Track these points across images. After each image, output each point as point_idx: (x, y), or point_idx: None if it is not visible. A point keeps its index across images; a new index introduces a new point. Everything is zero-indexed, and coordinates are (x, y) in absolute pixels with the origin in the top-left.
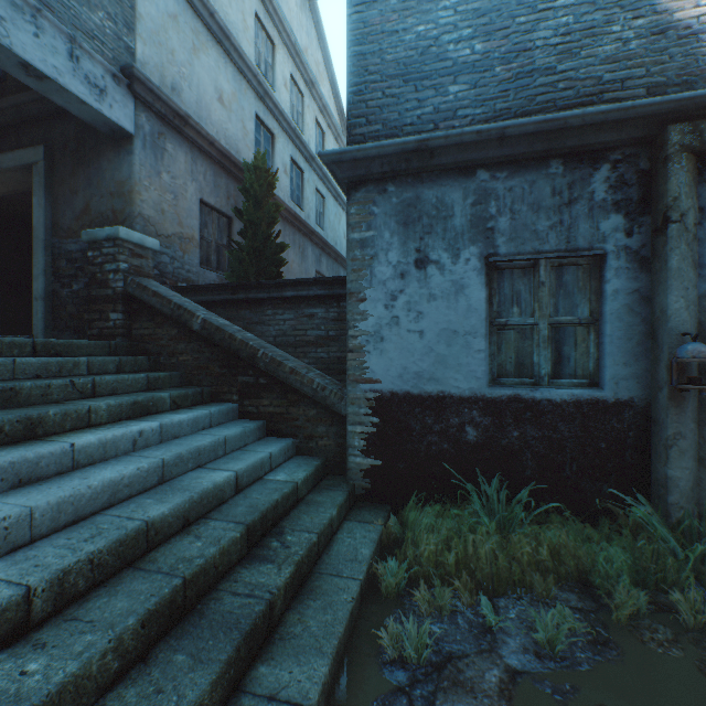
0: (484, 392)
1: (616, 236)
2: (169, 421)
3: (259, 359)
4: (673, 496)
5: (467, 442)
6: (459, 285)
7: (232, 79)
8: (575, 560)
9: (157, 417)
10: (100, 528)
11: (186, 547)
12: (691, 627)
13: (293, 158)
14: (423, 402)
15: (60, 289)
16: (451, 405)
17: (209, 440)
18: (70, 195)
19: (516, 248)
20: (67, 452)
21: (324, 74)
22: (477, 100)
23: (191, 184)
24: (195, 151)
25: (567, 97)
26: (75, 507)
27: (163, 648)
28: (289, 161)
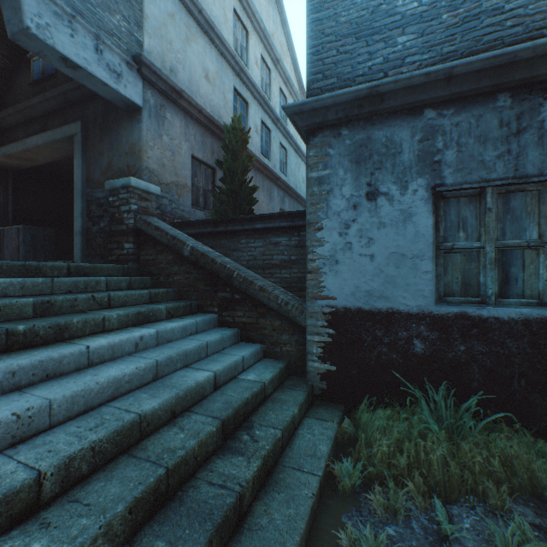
0: (431, 309)
1: None
2: (163, 329)
3: (234, 278)
4: None
5: (414, 354)
6: (407, 213)
7: (215, 61)
8: (528, 474)
9: (155, 325)
10: (103, 419)
11: (171, 438)
12: None
13: (263, 120)
14: (373, 316)
15: (92, 226)
16: (400, 320)
17: (194, 345)
18: (98, 157)
19: (463, 178)
20: (84, 353)
21: (287, 53)
22: (424, 47)
23: (184, 144)
24: (188, 118)
25: (515, 33)
26: (86, 400)
27: (147, 532)
28: (259, 123)
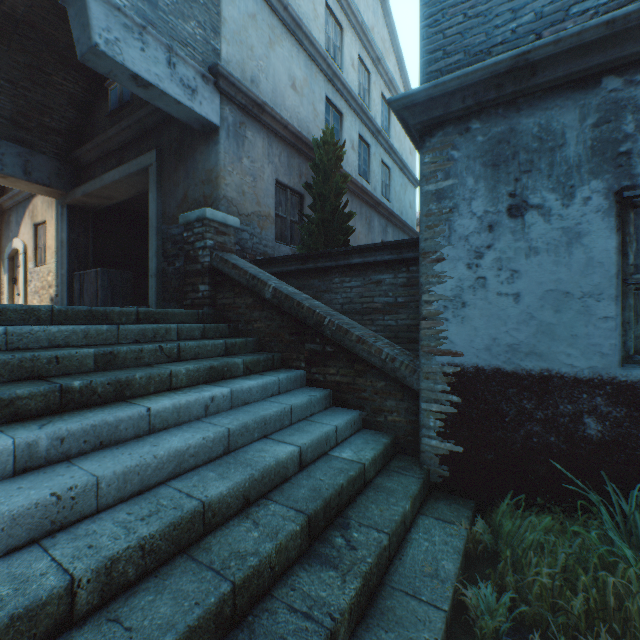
0: (614, 373)
1: None
2: (239, 388)
3: (325, 326)
4: None
5: (585, 438)
6: (573, 232)
7: (303, 66)
8: None
9: (229, 382)
10: (159, 505)
11: (242, 536)
12: None
13: (360, 134)
14: (518, 381)
15: (167, 267)
16: (561, 387)
17: (274, 409)
18: (173, 188)
19: None
20: (144, 416)
21: (390, 50)
22: None
23: (267, 167)
24: (271, 136)
25: None
26: (141, 477)
27: None
28: (356, 137)
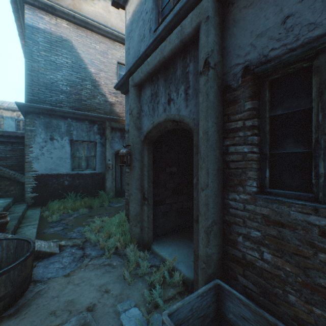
0: (70, 172)
1: (99, 139)
2: None
3: None
4: (107, 189)
5: (65, 185)
6: (63, 146)
7: None
8: (89, 204)
9: None
10: None
11: None
12: (106, 207)
13: None
14: (52, 176)
15: None
16: (61, 176)
17: None
18: None
19: (78, 139)
20: None
21: None
22: (68, 101)
23: None
24: None
25: (89, 108)
26: None
27: None
28: None
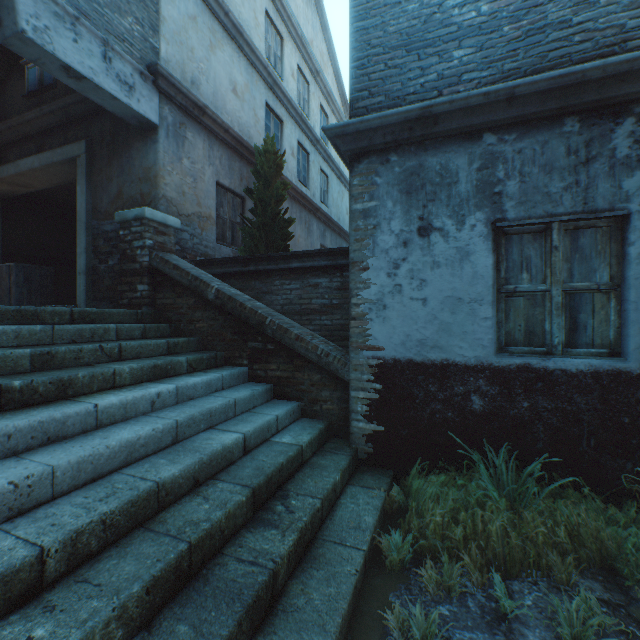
0: (491, 360)
1: None
2: (184, 384)
3: (267, 326)
4: None
5: (472, 412)
6: (464, 251)
7: (244, 72)
8: (597, 545)
9: (174, 380)
10: (115, 488)
11: (194, 509)
12: None
13: (300, 141)
14: (426, 369)
15: (98, 265)
16: (456, 373)
17: (219, 402)
18: (106, 182)
19: (526, 212)
20: (91, 413)
21: (328, 63)
22: (483, 63)
23: (208, 168)
24: (212, 138)
25: (584, 50)
26: (94, 466)
27: (167, 615)
28: (296, 145)
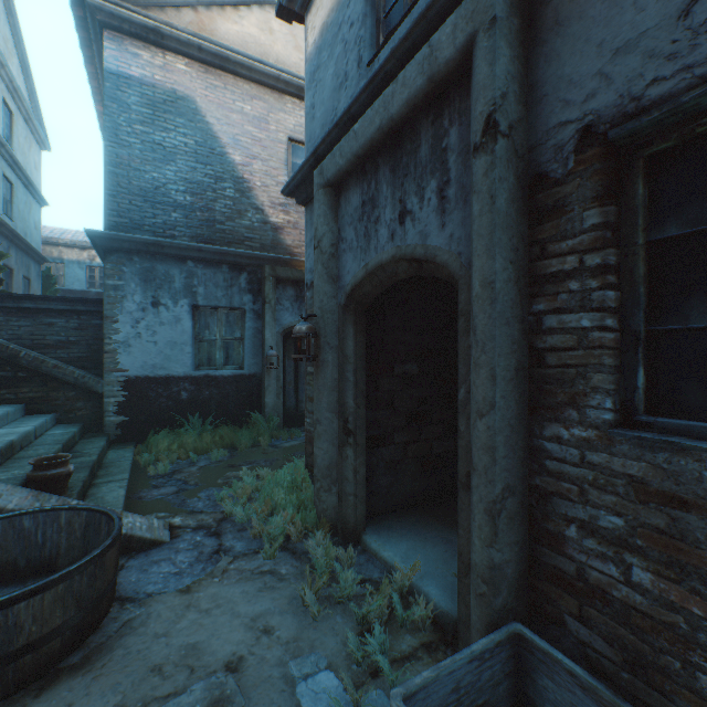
0: (192, 373)
1: (250, 304)
2: None
3: (22, 358)
4: (267, 409)
5: (183, 400)
6: (178, 318)
7: None
8: (230, 439)
9: None
10: None
11: (37, 452)
12: (264, 447)
13: None
14: (157, 380)
15: None
16: (174, 381)
17: (0, 413)
18: None
19: (208, 303)
20: None
21: (14, 51)
22: (188, 225)
23: None
24: None
25: (231, 238)
26: None
27: None
28: None
